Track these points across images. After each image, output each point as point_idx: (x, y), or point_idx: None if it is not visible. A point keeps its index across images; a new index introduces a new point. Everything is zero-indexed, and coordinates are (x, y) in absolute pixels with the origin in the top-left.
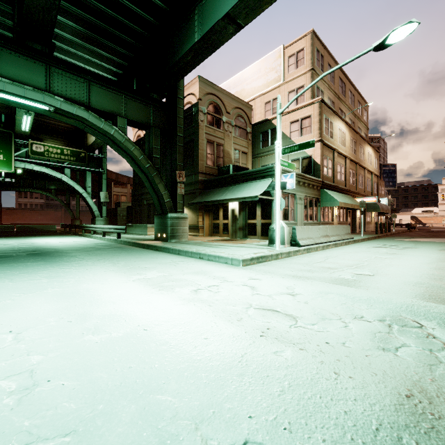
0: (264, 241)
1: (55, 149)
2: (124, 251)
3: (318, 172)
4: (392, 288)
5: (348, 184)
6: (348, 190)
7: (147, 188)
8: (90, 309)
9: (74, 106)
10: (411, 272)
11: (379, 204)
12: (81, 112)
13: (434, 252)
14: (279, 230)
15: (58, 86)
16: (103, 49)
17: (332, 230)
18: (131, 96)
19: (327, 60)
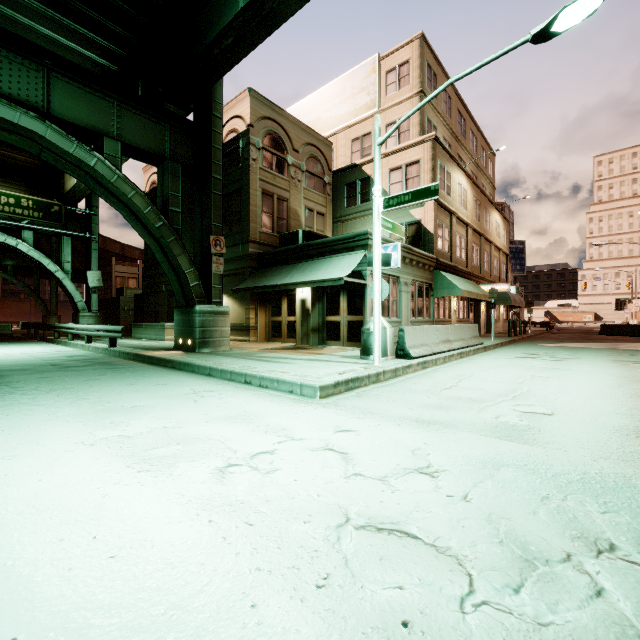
0: (353, 350)
1: (6, 198)
2: (110, 371)
3: (431, 244)
4: (608, 447)
5: (470, 265)
6: (470, 274)
7: (160, 262)
8: None
9: (16, 110)
10: (610, 406)
11: (511, 294)
12: (30, 121)
13: (608, 364)
14: (380, 333)
15: None
16: (81, 21)
17: (454, 332)
18: (129, 106)
19: (442, 81)
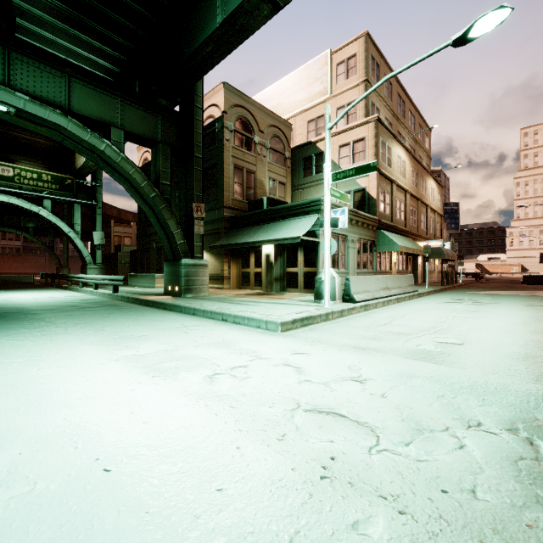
0: (308, 295)
1: (30, 174)
2: (117, 310)
3: (374, 208)
4: (498, 366)
5: (409, 224)
6: (408, 232)
7: (154, 225)
8: (20, 422)
9: (46, 108)
10: (511, 339)
11: (444, 249)
12: (56, 117)
13: (521, 308)
14: (329, 281)
15: (21, 79)
16: (92, 35)
17: (392, 281)
18: (130, 101)
19: (384, 70)
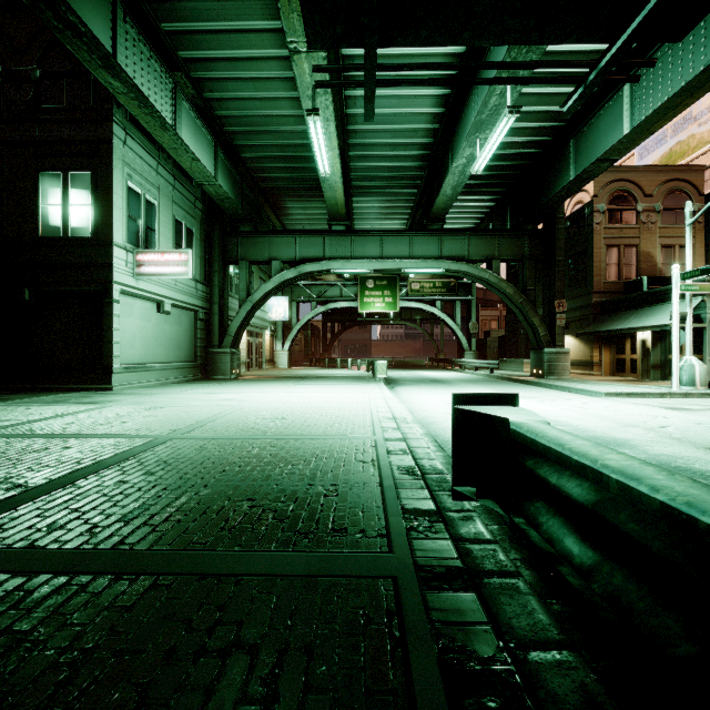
0: None
1: (429, 284)
2: (498, 383)
3: None
4: None
5: None
6: None
7: (521, 321)
8: None
9: (458, 264)
10: None
11: None
12: (463, 267)
13: None
14: (677, 368)
15: (446, 250)
16: (478, 195)
17: None
18: (504, 235)
19: None
